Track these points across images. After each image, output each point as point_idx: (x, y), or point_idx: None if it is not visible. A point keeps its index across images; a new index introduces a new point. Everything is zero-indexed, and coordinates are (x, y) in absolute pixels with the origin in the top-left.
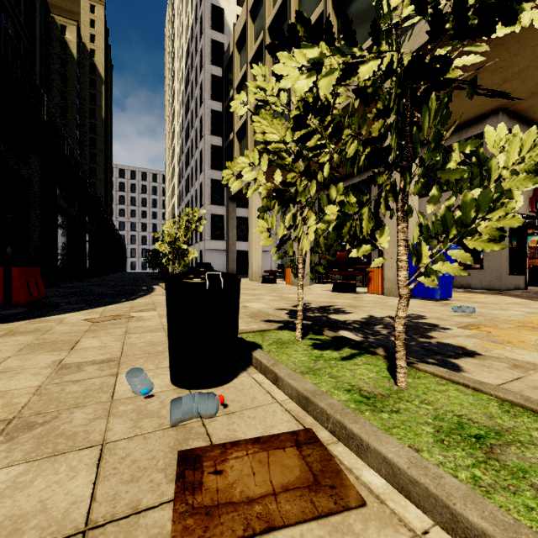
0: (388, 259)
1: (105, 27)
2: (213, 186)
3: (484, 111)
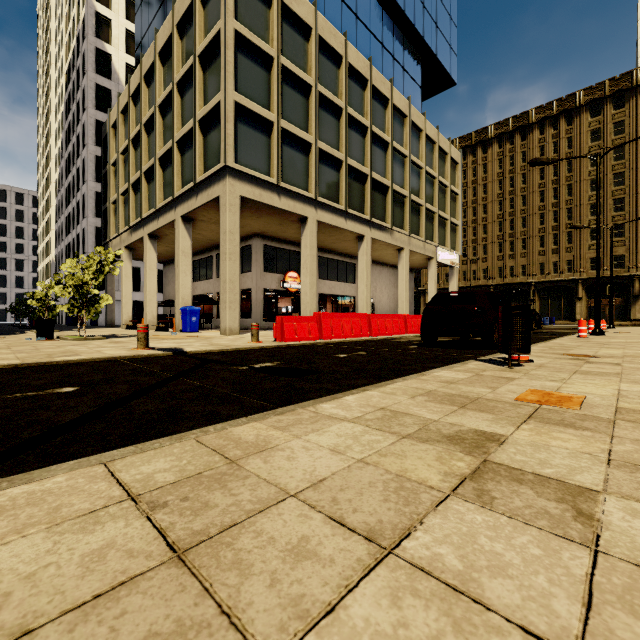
0: (177, 313)
1: None
2: (99, 234)
3: (249, 234)
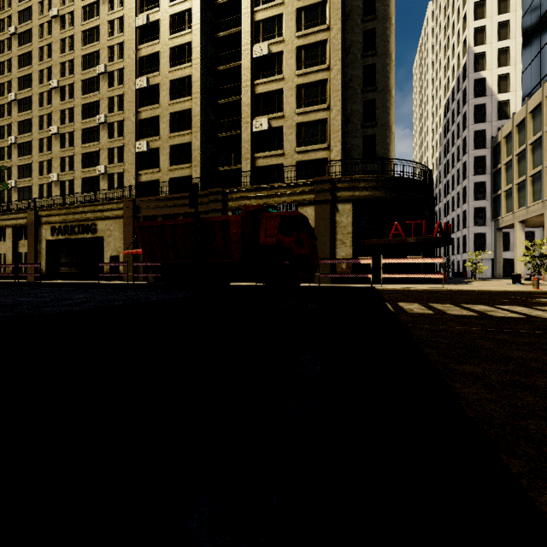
0: None
1: None
2: (476, 212)
3: None
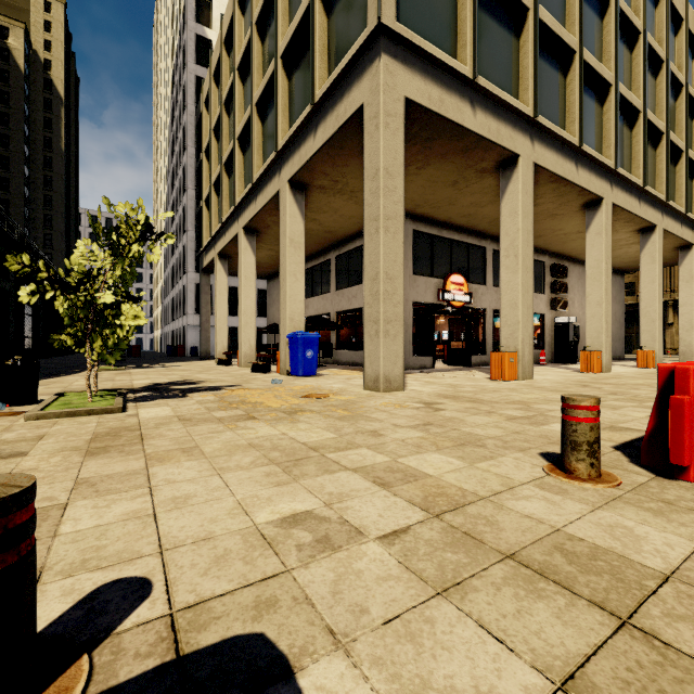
0: (282, 344)
1: (66, 30)
2: None
3: None
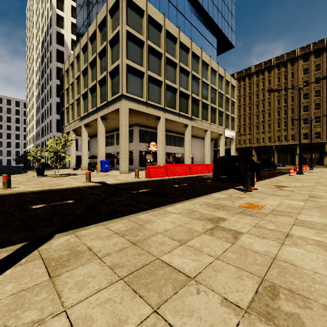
0: (98, 163)
1: None
2: (58, 122)
3: (132, 124)
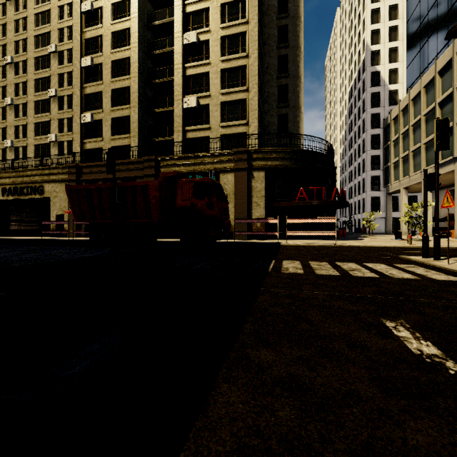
0: (455, 227)
1: None
2: (372, 179)
3: None
